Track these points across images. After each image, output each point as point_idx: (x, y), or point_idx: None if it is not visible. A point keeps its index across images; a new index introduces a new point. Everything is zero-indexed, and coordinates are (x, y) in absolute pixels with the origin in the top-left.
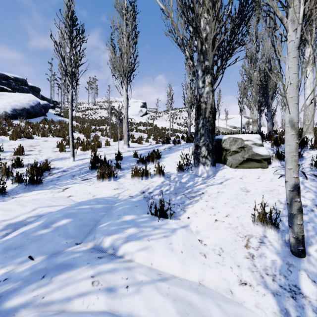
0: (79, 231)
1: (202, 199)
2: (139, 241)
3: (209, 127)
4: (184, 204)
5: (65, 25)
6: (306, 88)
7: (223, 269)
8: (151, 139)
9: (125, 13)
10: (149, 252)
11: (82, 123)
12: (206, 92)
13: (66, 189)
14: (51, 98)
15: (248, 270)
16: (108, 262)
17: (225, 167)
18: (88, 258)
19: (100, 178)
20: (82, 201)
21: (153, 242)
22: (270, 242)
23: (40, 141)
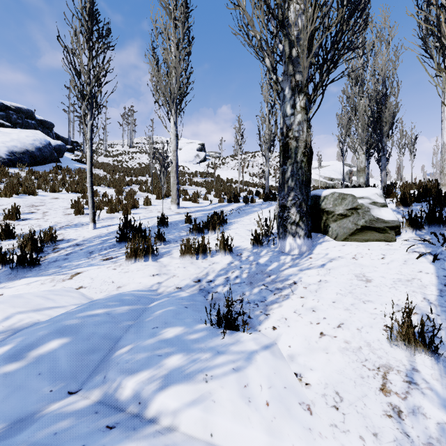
0: (80, 364)
1: (295, 293)
2: (189, 383)
3: (302, 176)
4: (265, 302)
5: (80, 21)
6: (445, 120)
7: (347, 441)
8: (211, 196)
9: (173, 9)
10: (206, 409)
11: (112, 172)
12: (297, 123)
13: (76, 276)
14: (69, 138)
15: (395, 445)
16: (124, 440)
17: (326, 239)
18: (85, 430)
19: (132, 257)
20: (95, 299)
21: (215, 384)
22: (426, 382)
23: (47, 199)
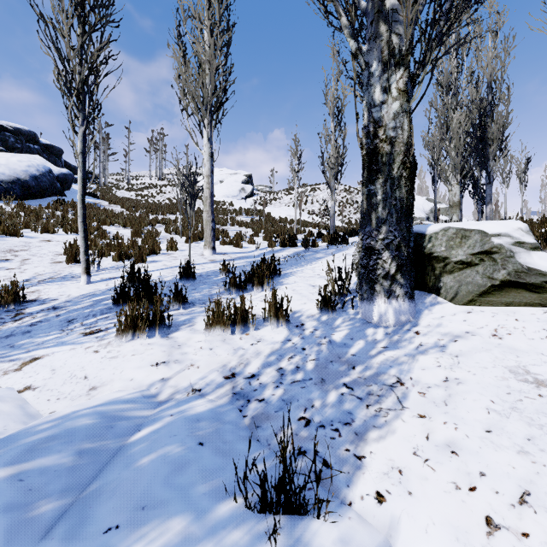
0: None
1: (406, 406)
2: None
3: (400, 201)
4: (352, 425)
5: None
6: None
7: None
8: (260, 238)
9: None
10: None
11: (132, 208)
12: (392, 116)
13: (30, 364)
14: None
15: None
16: None
17: (436, 300)
18: None
19: (127, 331)
20: (14, 433)
21: None
22: None
23: (34, 242)
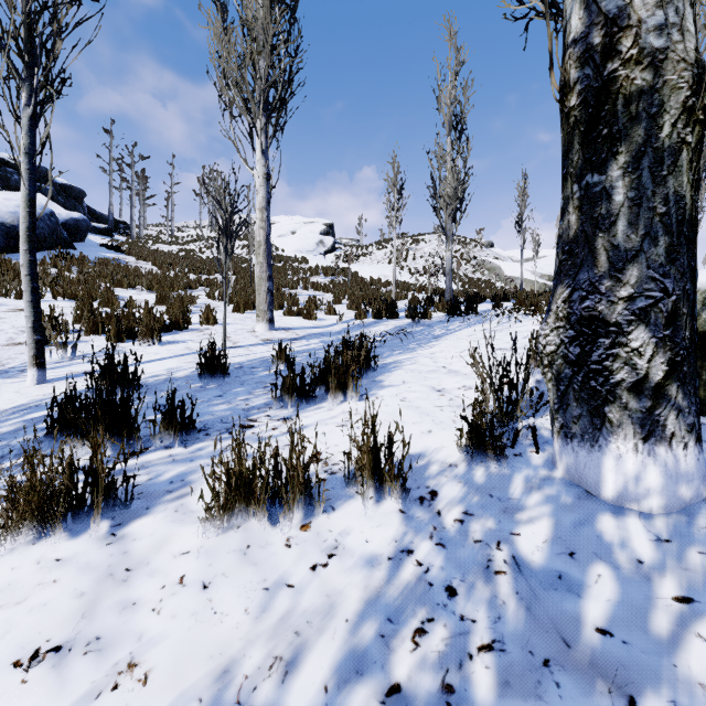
0: None
1: None
2: None
3: (674, 206)
4: None
5: None
6: None
7: None
8: (343, 306)
9: None
10: None
11: (166, 266)
12: (656, 1)
13: None
14: (110, 214)
15: None
16: None
17: None
18: None
19: (12, 523)
20: None
21: None
22: None
23: None
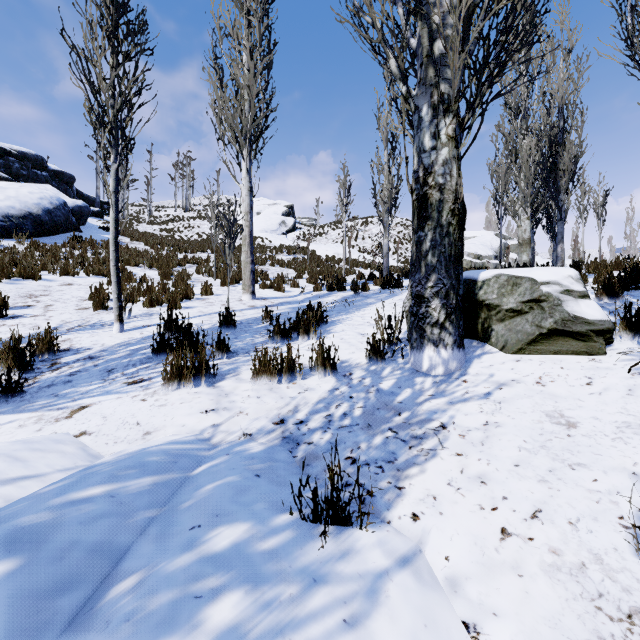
0: (30, 623)
1: (446, 447)
2: None
3: (449, 248)
4: (394, 463)
5: (98, 8)
6: None
7: None
8: (304, 281)
9: None
10: None
11: (157, 246)
12: (442, 162)
13: (79, 412)
14: (97, 197)
15: None
16: None
17: (487, 349)
18: None
19: (173, 380)
20: (94, 464)
21: None
22: None
23: (54, 286)
